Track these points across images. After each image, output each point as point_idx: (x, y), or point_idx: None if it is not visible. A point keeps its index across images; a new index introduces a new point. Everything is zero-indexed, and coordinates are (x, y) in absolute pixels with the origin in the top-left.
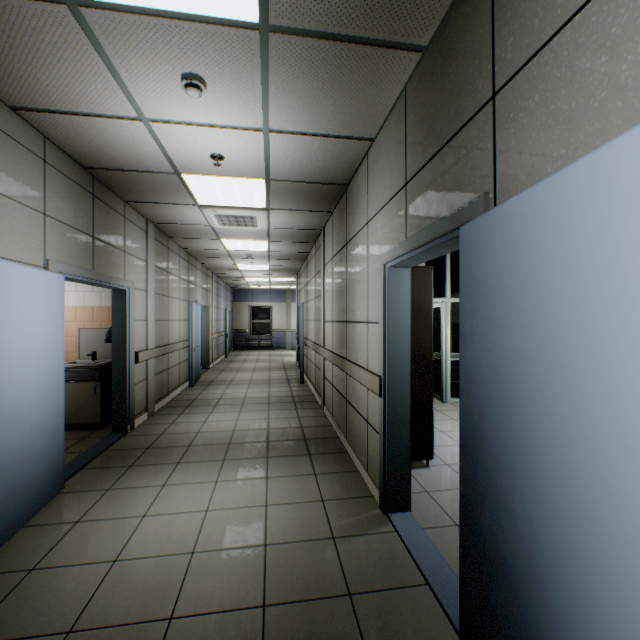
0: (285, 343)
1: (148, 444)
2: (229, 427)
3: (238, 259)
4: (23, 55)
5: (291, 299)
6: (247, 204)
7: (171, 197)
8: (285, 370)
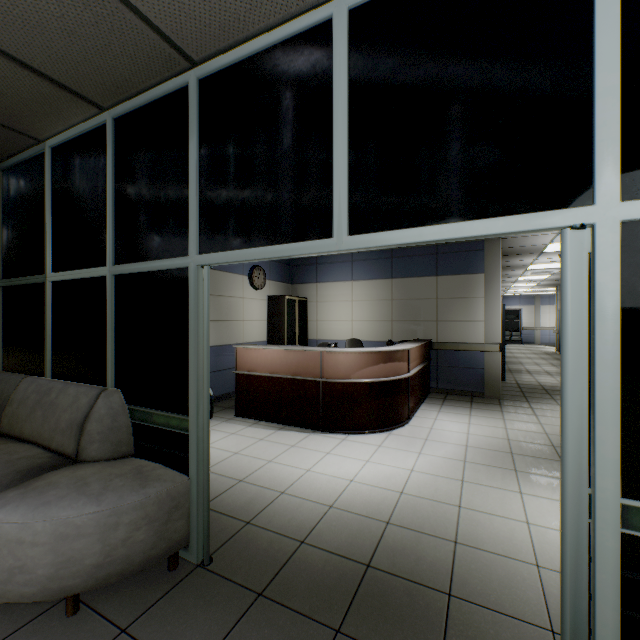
0: (533, 339)
1: (507, 369)
2: (540, 369)
3: (518, 282)
4: (515, 257)
5: (539, 302)
6: (552, 267)
7: (516, 269)
8: (548, 355)
